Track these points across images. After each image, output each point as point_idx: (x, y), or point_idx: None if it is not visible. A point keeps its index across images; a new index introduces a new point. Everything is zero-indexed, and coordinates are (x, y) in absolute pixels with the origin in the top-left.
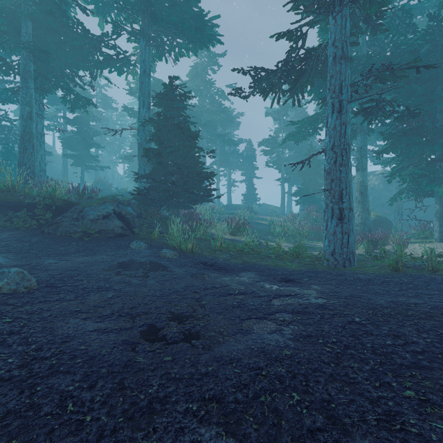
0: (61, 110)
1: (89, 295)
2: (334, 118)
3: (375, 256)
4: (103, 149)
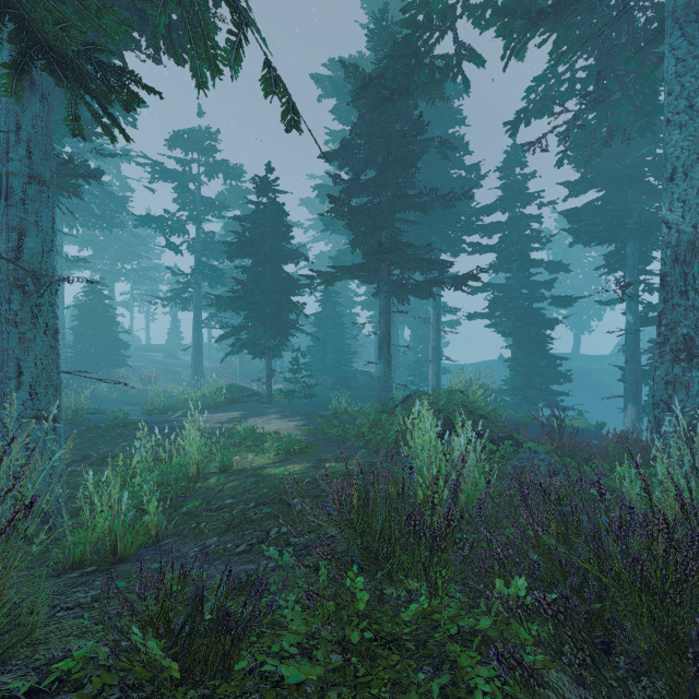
0: None
1: None
2: (196, 333)
3: None
4: None
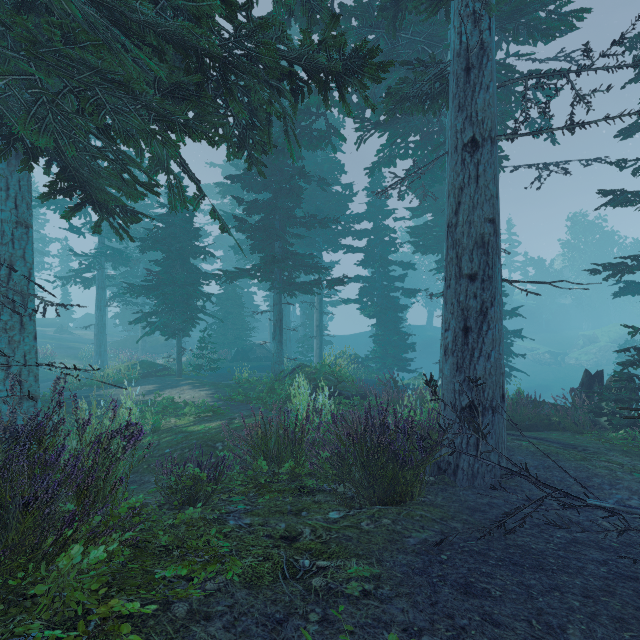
0: None
1: None
2: (99, 312)
3: None
4: None
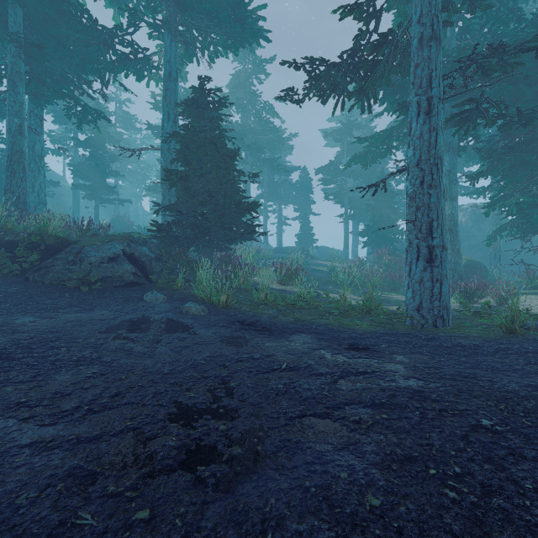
0: (72, 130)
1: (58, 372)
2: (421, 122)
3: (477, 312)
4: (124, 180)
